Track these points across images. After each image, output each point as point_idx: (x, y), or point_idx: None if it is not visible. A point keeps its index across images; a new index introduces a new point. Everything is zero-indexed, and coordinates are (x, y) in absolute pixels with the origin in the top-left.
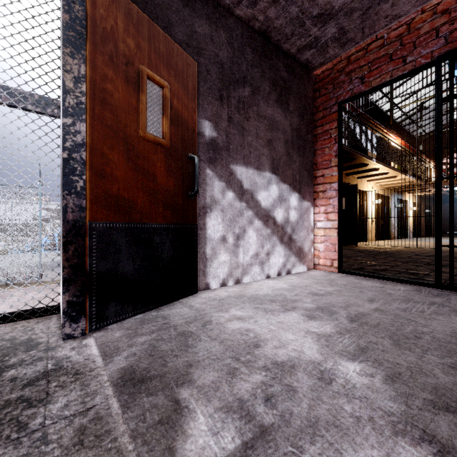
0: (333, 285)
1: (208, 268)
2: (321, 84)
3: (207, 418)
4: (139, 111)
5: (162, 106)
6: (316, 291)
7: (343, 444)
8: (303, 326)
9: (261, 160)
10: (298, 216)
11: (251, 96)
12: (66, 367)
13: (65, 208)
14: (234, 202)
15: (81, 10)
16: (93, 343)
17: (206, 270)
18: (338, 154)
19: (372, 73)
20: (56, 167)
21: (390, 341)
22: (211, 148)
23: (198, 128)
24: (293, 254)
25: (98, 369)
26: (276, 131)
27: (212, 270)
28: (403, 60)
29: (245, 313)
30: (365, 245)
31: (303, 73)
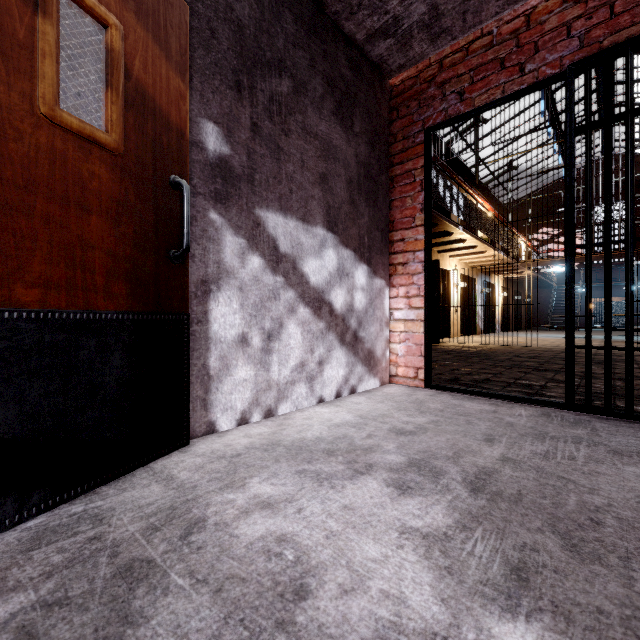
0: (424, 413)
1: (214, 394)
2: (401, 100)
3: None
4: (37, 57)
5: (105, 66)
6: (401, 426)
7: None
8: (392, 515)
9: (310, 206)
10: (367, 300)
11: (293, 96)
12: None
13: None
14: (263, 274)
15: None
16: None
17: (208, 397)
18: (425, 207)
19: (475, 87)
20: None
21: (557, 540)
22: (218, 175)
23: (192, 134)
24: (360, 361)
25: None
26: (334, 162)
27: (221, 397)
28: (521, 68)
29: (278, 489)
30: (450, 343)
31: (375, 77)
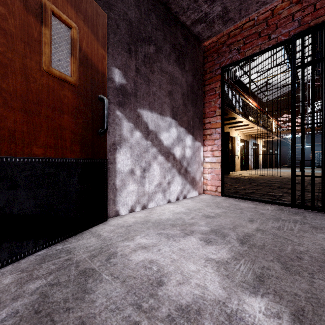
0: (219, 208)
1: (118, 197)
2: (208, 53)
3: None
4: (42, 45)
5: (70, 46)
6: (208, 214)
7: None
8: (202, 253)
9: (163, 107)
10: (191, 152)
11: (155, 54)
12: None
13: None
14: (141, 140)
15: None
16: None
17: (115, 199)
18: (221, 106)
19: (246, 46)
20: None
21: (279, 265)
22: (120, 93)
23: (108, 74)
24: (188, 183)
25: None
26: (175, 85)
27: (121, 199)
28: (269, 37)
29: (149, 241)
30: (235, 174)
31: (196, 42)
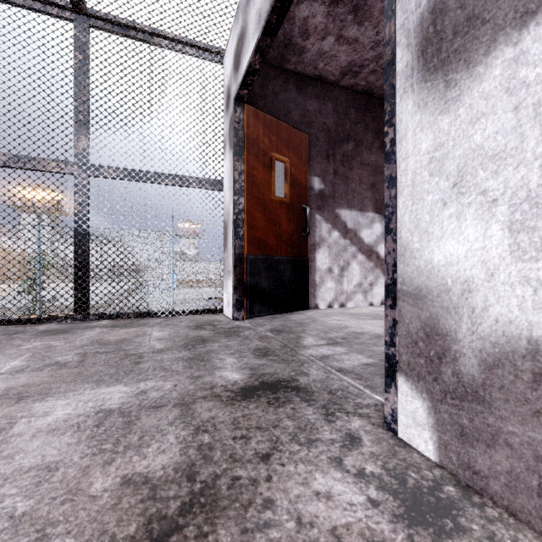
0: None
1: (317, 292)
2: None
3: (313, 339)
4: (271, 183)
5: (284, 175)
6: None
7: (373, 346)
8: (381, 324)
9: (364, 202)
10: None
11: (355, 149)
12: (242, 326)
13: (234, 247)
14: (339, 240)
15: (242, 133)
16: (250, 322)
17: (315, 293)
18: None
19: None
20: (221, 222)
21: None
22: (319, 198)
23: (309, 184)
24: None
25: (258, 328)
26: (380, 175)
27: (320, 294)
28: None
29: (342, 319)
30: None
31: None
